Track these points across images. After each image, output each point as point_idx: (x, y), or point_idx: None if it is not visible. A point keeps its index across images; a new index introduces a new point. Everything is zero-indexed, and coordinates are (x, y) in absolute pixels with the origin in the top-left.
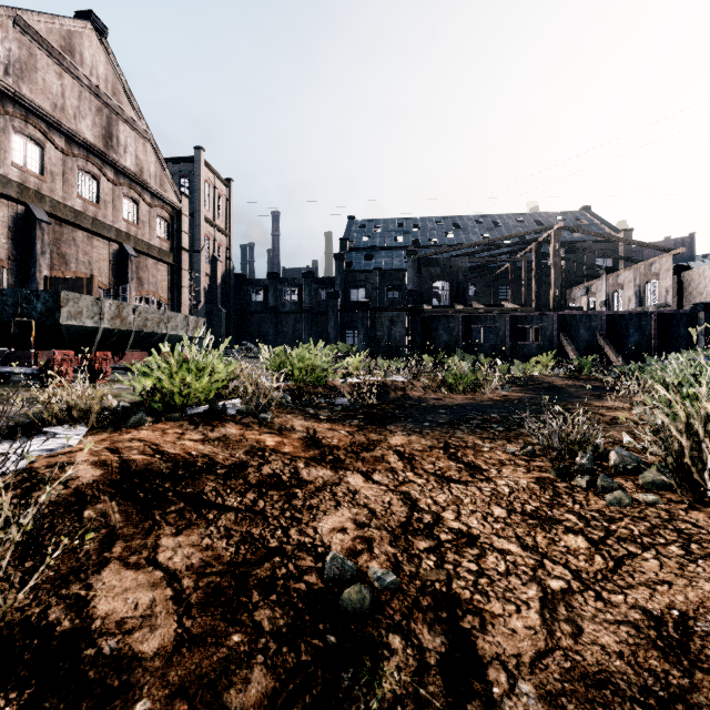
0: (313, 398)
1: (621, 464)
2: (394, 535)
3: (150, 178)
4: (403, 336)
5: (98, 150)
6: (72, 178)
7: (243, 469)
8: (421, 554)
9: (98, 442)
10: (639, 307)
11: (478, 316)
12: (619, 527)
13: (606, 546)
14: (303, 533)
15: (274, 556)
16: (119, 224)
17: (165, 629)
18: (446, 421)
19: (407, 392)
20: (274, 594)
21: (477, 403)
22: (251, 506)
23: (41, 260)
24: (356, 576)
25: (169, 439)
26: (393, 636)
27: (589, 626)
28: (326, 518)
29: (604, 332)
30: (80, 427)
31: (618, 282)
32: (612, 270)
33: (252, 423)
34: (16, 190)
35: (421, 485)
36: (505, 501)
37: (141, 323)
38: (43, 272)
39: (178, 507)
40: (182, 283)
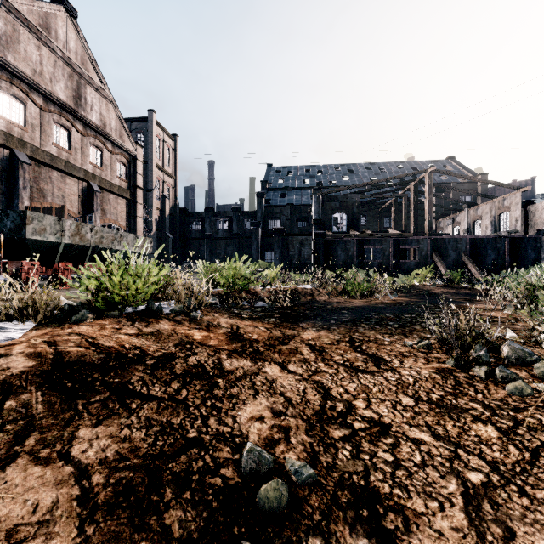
0: (238, 302)
1: (514, 356)
2: (309, 424)
3: (111, 130)
4: (310, 255)
5: (69, 107)
6: (49, 129)
7: (171, 360)
8: (336, 443)
9: (39, 335)
10: (494, 233)
11: (369, 240)
12: (526, 416)
13: (517, 436)
14: (222, 422)
15: (192, 447)
16: (86, 167)
17: (62, 538)
18: (349, 319)
19: (315, 297)
20: (188, 491)
21: (372, 305)
22: (174, 395)
23: (23, 193)
24: (273, 469)
25: (106, 333)
26: (313, 541)
27: (520, 528)
28: (245, 407)
29: (467, 252)
30: (28, 323)
31: (477, 214)
32: (473, 204)
33: (183, 320)
34: (2, 137)
35: (332, 375)
36: (411, 390)
37: (97, 240)
38: (25, 203)
39: (102, 397)
40: (137, 214)
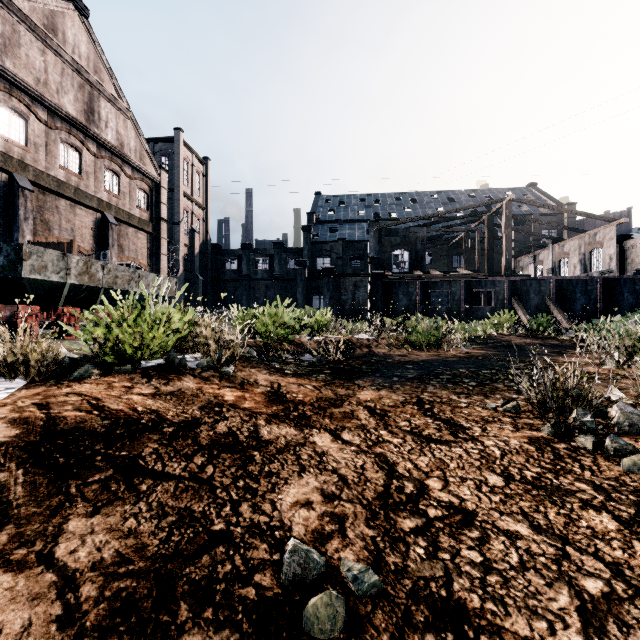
0: (280, 354)
1: (627, 422)
2: (371, 511)
3: (130, 152)
4: (366, 300)
5: (80, 124)
6: (55, 149)
7: (194, 427)
8: (406, 538)
9: (29, 396)
10: (584, 274)
11: (435, 282)
12: None
13: None
14: (257, 509)
15: (217, 544)
16: (100, 194)
17: None
18: (415, 375)
19: (372, 349)
20: (210, 607)
21: (442, 359)
22: (196, 473)
23: (24, 225)
24: (325, 574)
25: (114, 393)
26: None
27: None
28: (287, 488)
29: (552, 296)
30: (18, 380)
31: (564, 251)
32: (559, 239)
33: (212, 376)
34: None
35: (397, 445)
36: (498, 466)
37: (111, 280)
38: (26, 237)
39: (103, 476)
40: (161, 250)
